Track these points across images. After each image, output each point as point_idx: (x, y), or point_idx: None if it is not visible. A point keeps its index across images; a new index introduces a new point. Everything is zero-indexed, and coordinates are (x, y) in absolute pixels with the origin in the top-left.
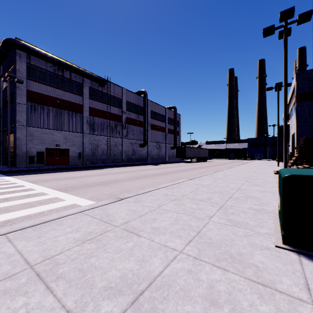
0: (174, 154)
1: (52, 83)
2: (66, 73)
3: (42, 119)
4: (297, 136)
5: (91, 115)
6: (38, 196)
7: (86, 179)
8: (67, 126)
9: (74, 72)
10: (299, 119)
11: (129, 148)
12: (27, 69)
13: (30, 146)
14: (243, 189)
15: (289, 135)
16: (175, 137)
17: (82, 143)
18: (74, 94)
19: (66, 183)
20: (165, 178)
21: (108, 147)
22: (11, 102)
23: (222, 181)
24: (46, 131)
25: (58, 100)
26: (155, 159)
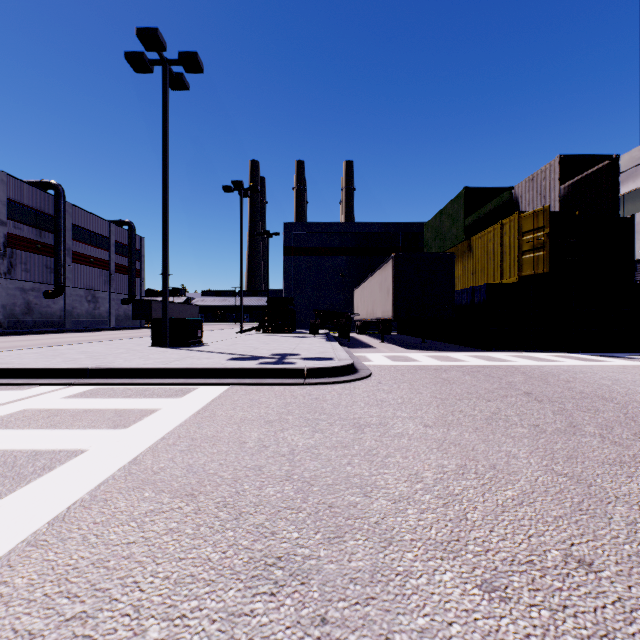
0: (131, 314)
1: None
2: None
3: None
4: (285, 294)
5: None
6: None
7: None
8: None
9: None
10: (286, 275)
11: (17, 299)
12: None
13: None
14: None
15: None
16: (131, 281)
17: None
18: None
19: None
20: None
21: None
22: None
23: None
24: None
25: None
26: (85, 322)
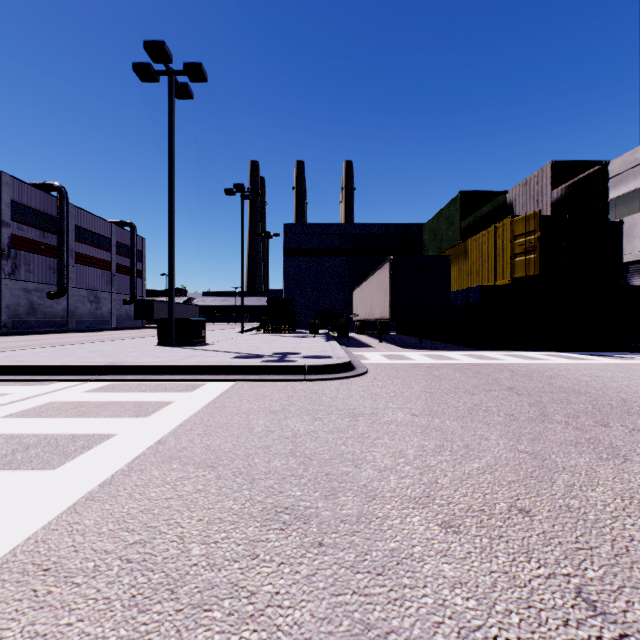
0: (132, 314)
1: None
2: None
3: None
4: (285, 294)
5: None
6: None
7: None
8: None
9: None
10: (286, 276)
11: (21, 300)
12: None
13: None
14: None
15: None
16: (133, 282)
17: None
18: None
19: None
20: None
21: None
22: None
23: None
24: None
25: None
26: (87, 323)
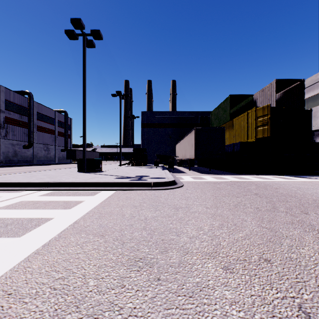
0: (65, 156)
1: None
2: None
3: None
4: (142, 146)
5: None
6: None
7: None
8: None
9: None
10: (142, 137)
11: (10, 149)
12: None
13: None
14: None
15: None
16: (66, 140)
17: None
18: None
19: None
20: None
21: None
22: None
23: None
24: None
25: None
26: (43, 160)
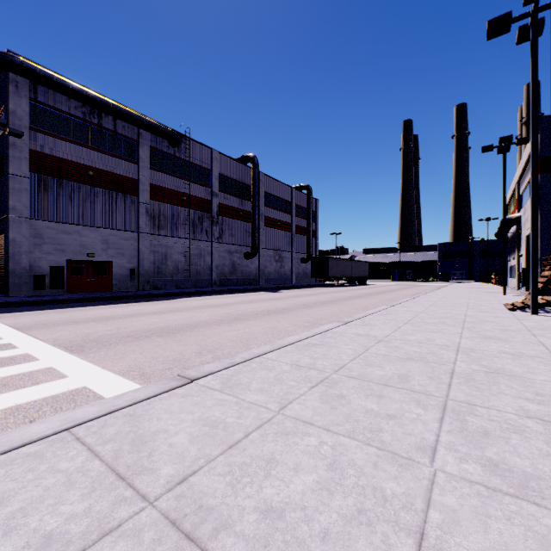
0: (308, 272)
1: (79, 139)
2: (107, 119)
3: (61, 205)
4: (541, 237)
5: (154, 199)
6: (11, 366)
7: (135, 322)
8: (108, 220)
9: (122, 118)
10: (545, 205)
11: (226, 260)
12: (31, 111)
13: (36, 257)
14: (468, 349)
15: (521, 236)
16: (309, 241)
17: (138, 251)
18: (121, 159)
19: (90, 331)
20: (293, 318)
21: (187, 259)
22: (1, 173)
23: (412, 327)
24: (68, 229)
25: (92, 169)
26: (273, 280)
